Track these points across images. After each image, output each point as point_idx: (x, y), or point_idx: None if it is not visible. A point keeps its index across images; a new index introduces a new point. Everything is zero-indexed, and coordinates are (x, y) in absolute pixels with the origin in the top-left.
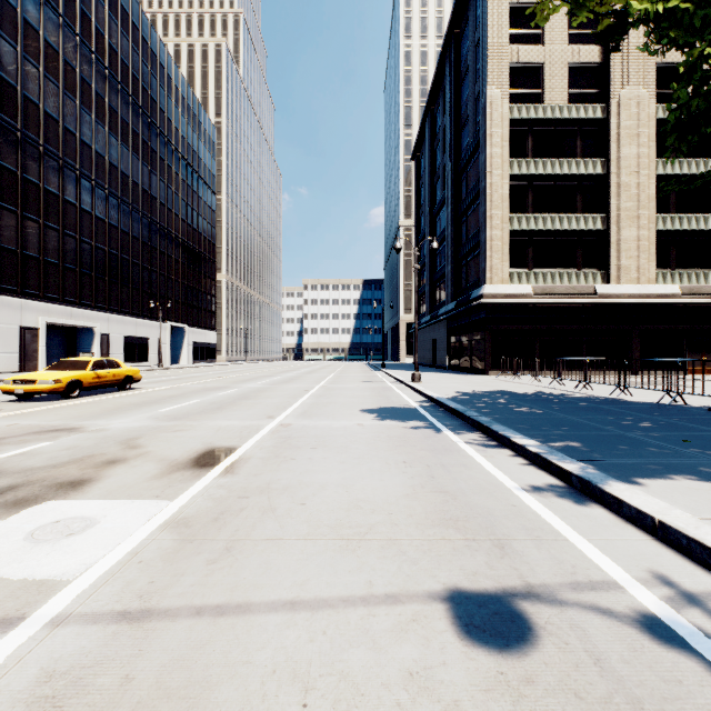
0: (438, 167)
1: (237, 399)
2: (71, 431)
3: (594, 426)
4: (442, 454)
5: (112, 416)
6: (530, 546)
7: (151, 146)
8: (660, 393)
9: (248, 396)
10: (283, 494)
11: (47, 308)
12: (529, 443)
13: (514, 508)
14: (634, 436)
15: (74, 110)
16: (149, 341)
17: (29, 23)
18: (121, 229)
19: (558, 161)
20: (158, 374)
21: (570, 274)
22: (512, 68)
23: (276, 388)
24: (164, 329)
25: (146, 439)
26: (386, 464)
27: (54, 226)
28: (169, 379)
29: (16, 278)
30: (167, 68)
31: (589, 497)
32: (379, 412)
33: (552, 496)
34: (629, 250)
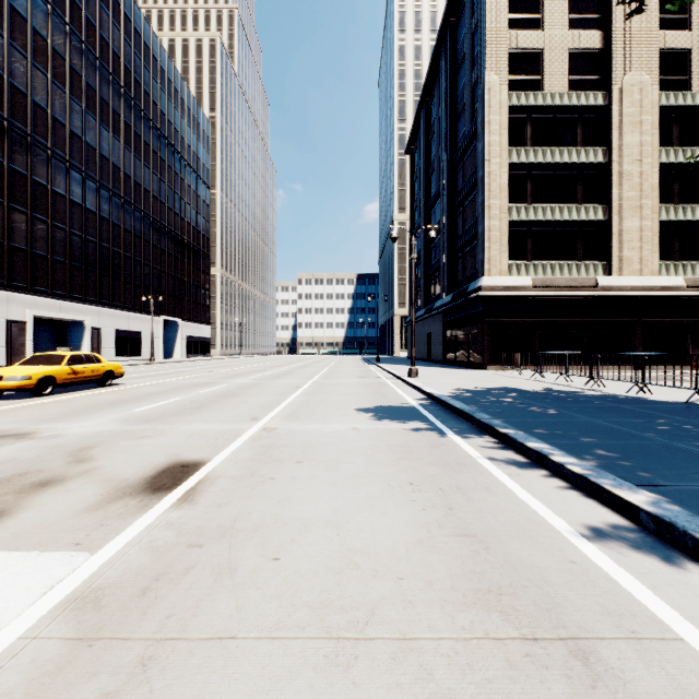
0: (433, 159)
1: (221, 396)
2: (19, 438)
3: (629, 432)
4: (456, 472)
5: (77, 417)
6: (629, 655)
7: (144, 138)
8: (677, 390)
9: (234, 393)
10: (251, 540)
11: (35, 301)
12: (563, 458)
13: (576, 567)
14: (685, 446)
15: (64, 100)
16: (141, 335)
17: (16, 10)
18: (113, 222)
19: (558, 149)
20: (147, 369)
21: (570, 266)
22: (511, 54)
23: (265, 384)
24: (157, 323)
25: (101, 449)
26: (388, 488)
27: (43, 217)
28: (157, 374)
29: (2, 270)
30: (160, 60)
31: (672, 545)
32: (376, 413)
33: (620, 542)
34: (631, 241)
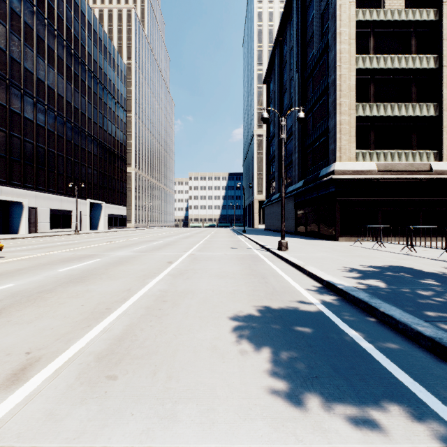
0: (285, 83)
1: (66, 282)
2: None
3: None
4: None
5: None
6: None
7: (74, 70)
8: None
9: (92, 273)
10: None
11: None
12: None
13: None
14: None
15: (4, 32)
16: (72, 213)
17: None
18: (48, 129)
19: (397, 57)
20: (61, 239)
21: (407, 154)
22: None
23: (140, 257)
24: (85, 204)
25: None
26: None
27: None
28: (59, 244)
29: None
30: (87, 16)
31: None
32: (268, 338)
33: None
34: None
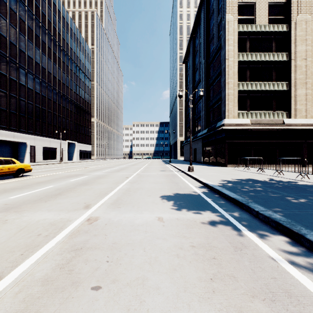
0: (196, 64)
1: (78, 185)
2: None
3: None
4: None
5: None
6: None
7: (58, 55)
8: None
9: (88, 182)
10: None
11: None
12: None
13: None
14: None
15: (16, 33)
16: (56, 149)
17: None
18: (42, 94)
19: (263, 54)
20: (54, 166)
21: (269, 113)
22: (239, 5)
23: (110, 175)
24: (65, 143)
25: None
26: None
27: (4, 91)
28: (56, 169)
29: None
30: (66, 18)
31: None
32: (174, 200)
33: None
34: (301, 100)
